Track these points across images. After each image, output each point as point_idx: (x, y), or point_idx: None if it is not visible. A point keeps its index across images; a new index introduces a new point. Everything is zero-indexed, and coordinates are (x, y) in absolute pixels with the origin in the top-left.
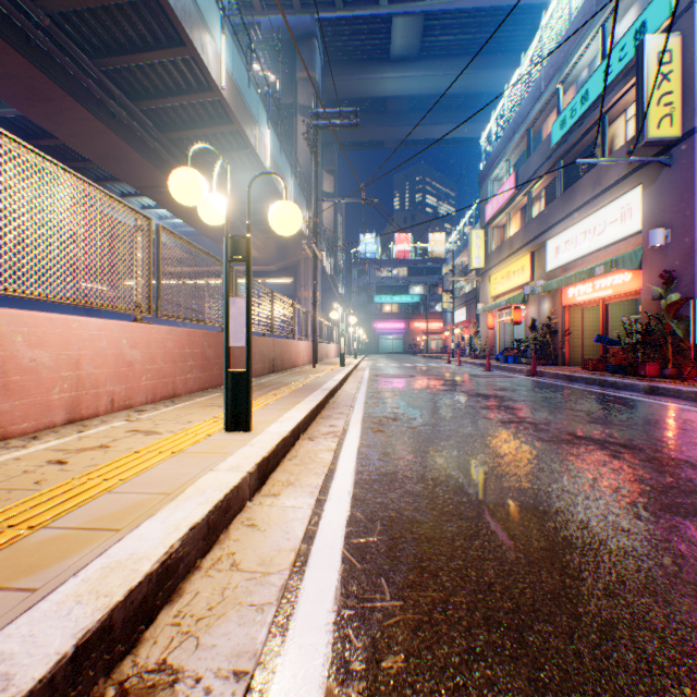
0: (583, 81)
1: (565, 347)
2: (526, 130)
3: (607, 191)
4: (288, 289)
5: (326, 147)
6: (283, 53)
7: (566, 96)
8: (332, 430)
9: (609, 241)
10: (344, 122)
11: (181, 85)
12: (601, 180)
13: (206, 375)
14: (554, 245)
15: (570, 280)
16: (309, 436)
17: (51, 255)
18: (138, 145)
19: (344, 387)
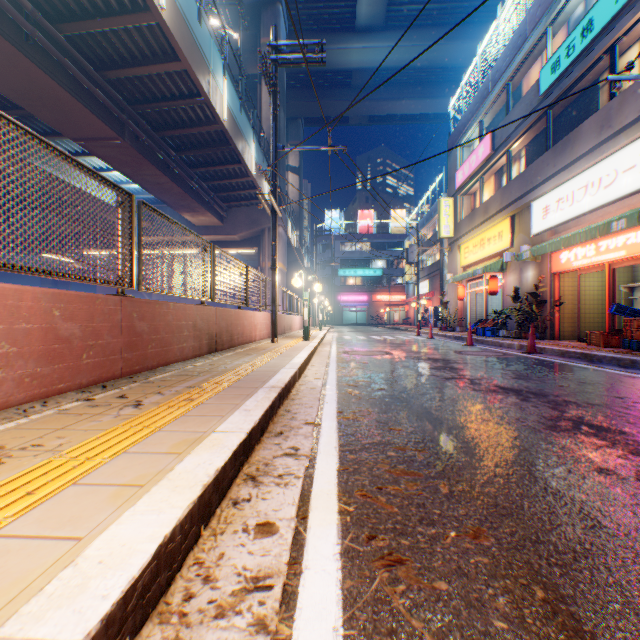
0: (579, 17)
1: (555, 319)
2: (505, 84)
3: (621, 132)
4: (254, 261)
5: (291, 122)
6: (247, 19)
7: (556, 39)
8: (256, 568)
9: (623, 192)
10: (308, 56)
11: (110, 2)
12: (612, 120)
13: (57, 368)
14: (543, 205)
15: (572, 240)
16: (162, 638)
17: (5, 223)
18: (65, 80)
19: (306, 373)
